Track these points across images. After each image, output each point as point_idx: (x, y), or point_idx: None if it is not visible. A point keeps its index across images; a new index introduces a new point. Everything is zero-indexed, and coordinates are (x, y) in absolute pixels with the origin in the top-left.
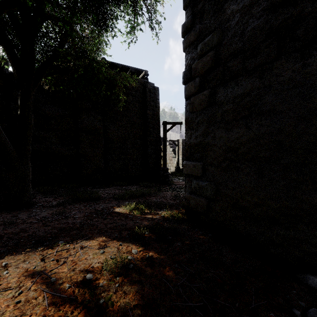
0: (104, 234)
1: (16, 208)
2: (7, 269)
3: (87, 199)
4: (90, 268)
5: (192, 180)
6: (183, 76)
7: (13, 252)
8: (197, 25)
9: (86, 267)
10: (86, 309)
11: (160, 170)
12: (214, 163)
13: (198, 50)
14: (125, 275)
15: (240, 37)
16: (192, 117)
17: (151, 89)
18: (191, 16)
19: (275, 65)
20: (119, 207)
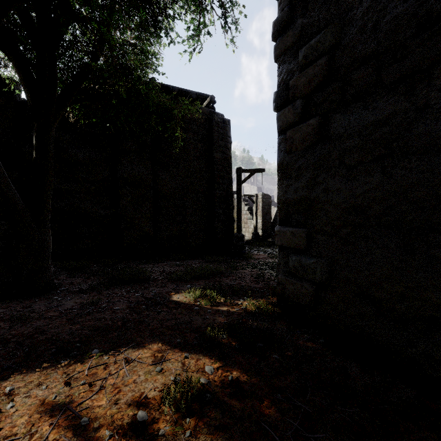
0: (159, 338)
1: (30, 294)
2: (13, 399)
3: (132, 281)
4: (142, 399)
5: (290, 255)
6: (275, 99)
7: (22, 369)
8: (299, 19)
9: (136, 398)
10: None
11: (232, 238)
12: (327, 230)
13: (300, 58)
14: (199, 415)
15: (372, 33)
16: (290, 160)
17: (219, 122)
18: (288, 7)
19: (435, 72)
20: (178, 294)
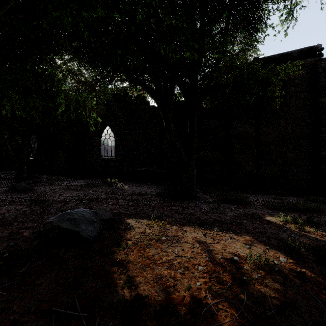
0: (251, 235)
1: (187, 199)
2: (186, 232)
3: (237, 202)
4: (237, 253)
5: None
6: None
7: (188, 224)
8: None
9: (234, 252)
10: (233, 275)
11: None
12: None
13: None
14: (268, 272)
15: None
16: None
17: None
18: None
19: None
20: (271, 216)
